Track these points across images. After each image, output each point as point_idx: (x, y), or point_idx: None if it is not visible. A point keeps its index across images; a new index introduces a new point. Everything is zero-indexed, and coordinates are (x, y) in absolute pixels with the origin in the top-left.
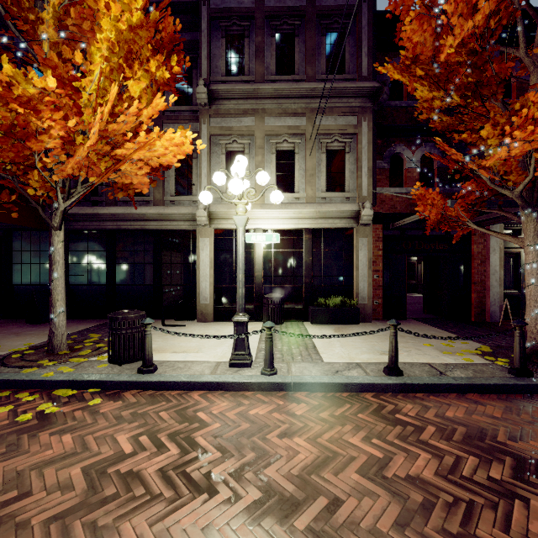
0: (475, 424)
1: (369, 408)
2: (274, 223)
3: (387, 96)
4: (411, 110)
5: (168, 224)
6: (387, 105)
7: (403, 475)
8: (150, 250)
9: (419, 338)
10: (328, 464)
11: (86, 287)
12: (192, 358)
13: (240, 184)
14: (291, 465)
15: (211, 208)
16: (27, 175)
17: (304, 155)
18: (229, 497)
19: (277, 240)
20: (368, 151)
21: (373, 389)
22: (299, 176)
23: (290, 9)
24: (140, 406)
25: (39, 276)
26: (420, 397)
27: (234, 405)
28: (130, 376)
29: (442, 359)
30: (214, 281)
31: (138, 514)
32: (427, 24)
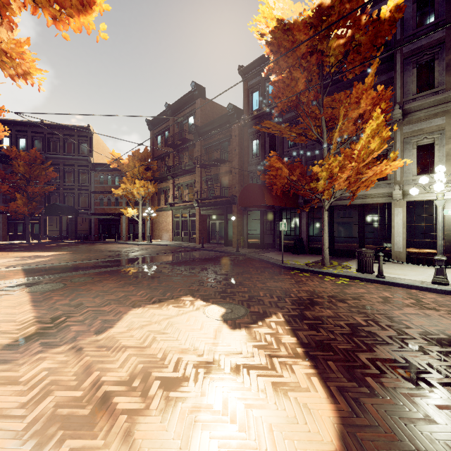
0: None
1: None
2: None
3: None
4: None
5: (369, 200)
6: None
7: None
8: (356, 216)
9: None
10: None
11: (317, 237)
12: (402, 277)
13: (442, 186)
14: None
15: (404, 188)
16: (324, 192)
17: None
18: (446, 313)
19: None
20: None
21: None
22: None
23: None
24: (385, 288)
25: (294, 231)
26: None
27: (439, 297)
28: (373, 278)
29: None
30: (406, 236)
31: (408, 307)
32: None
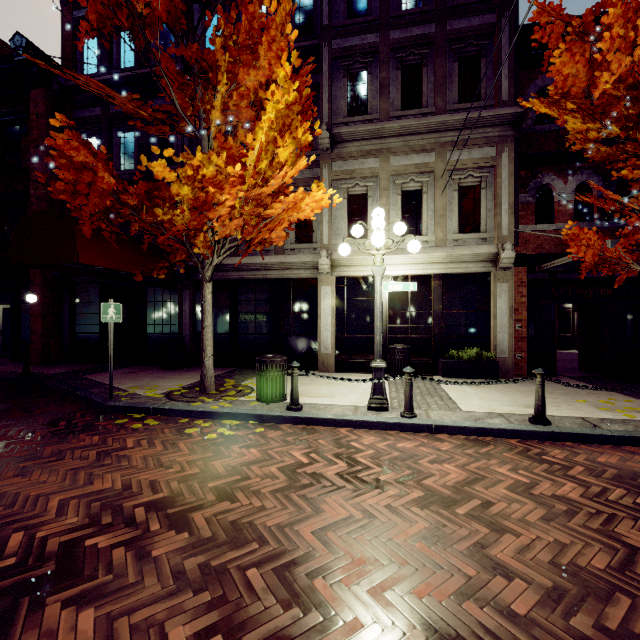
0: (628, 469)
1: (514, 450)
2: (400, 269)
3: (533, 121)
4: (563, 133)
5: (289, 272)
6: (532, 130)
7: (549, 494)
8: (271, 299)
9: (572, 395)
10: (478, 482)
11: None
12: (329, 402)
13: (383, 238)
14: (445, 480)
15: (333, 256)
16: (196, 237)
17: (433, 195)
18: (398, 493)
19: (414, 289)
20: (509, 185)
21: (518, 436)
22: (427, 217)
23: (417, 38)
24: (299, 435)
25: (169, 325)
26: (570, 445)
27: (381, 440)
28: (282, 412)
29: (598, 414)
30: (336, 330)
31: (333, 495)
32: (579, 55)
